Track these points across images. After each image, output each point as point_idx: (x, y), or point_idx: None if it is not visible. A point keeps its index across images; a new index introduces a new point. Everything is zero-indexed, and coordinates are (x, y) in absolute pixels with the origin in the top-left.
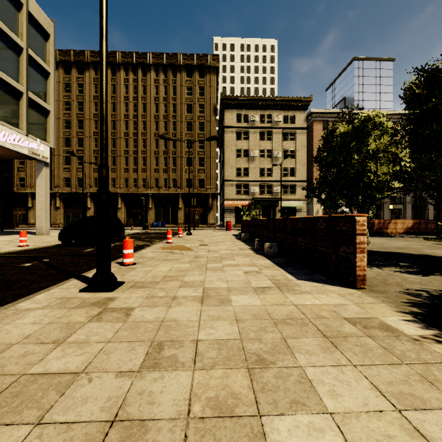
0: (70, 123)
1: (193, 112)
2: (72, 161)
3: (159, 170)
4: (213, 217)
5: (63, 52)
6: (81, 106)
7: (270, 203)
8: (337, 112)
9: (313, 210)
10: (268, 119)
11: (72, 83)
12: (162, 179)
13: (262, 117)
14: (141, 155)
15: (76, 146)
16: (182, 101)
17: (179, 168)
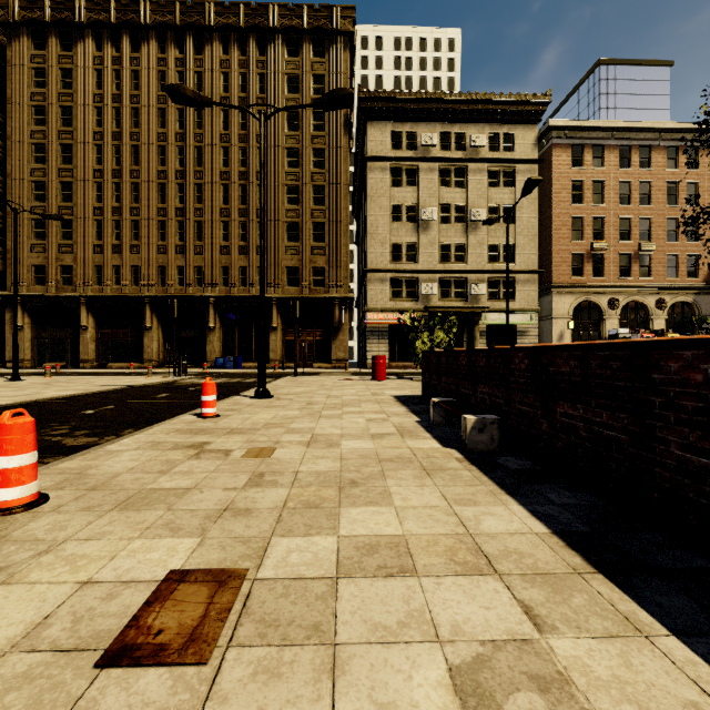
0: (44, 151)
1: (302, 127)
2: (49, 231)
3: (231, 248)
4: (342, 346)
5: (28, 2)
6: (69, 116)
7: (463, 317)
8: (603, 127)
9: (553, 332)
10: (457, 142)
11: (49, 67)
12: (237, 267)
13: (446, 137)
14: (194, 218)
15: (57, 200)
16: (278, 104)
17: (271, 244)
